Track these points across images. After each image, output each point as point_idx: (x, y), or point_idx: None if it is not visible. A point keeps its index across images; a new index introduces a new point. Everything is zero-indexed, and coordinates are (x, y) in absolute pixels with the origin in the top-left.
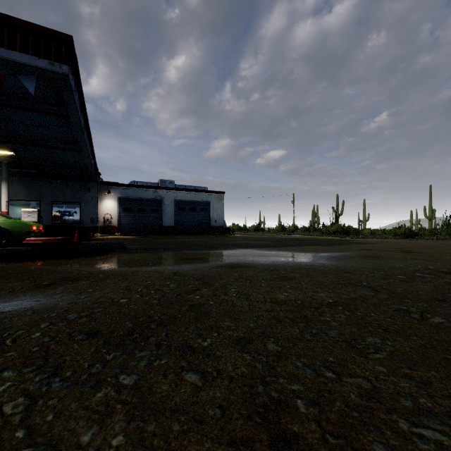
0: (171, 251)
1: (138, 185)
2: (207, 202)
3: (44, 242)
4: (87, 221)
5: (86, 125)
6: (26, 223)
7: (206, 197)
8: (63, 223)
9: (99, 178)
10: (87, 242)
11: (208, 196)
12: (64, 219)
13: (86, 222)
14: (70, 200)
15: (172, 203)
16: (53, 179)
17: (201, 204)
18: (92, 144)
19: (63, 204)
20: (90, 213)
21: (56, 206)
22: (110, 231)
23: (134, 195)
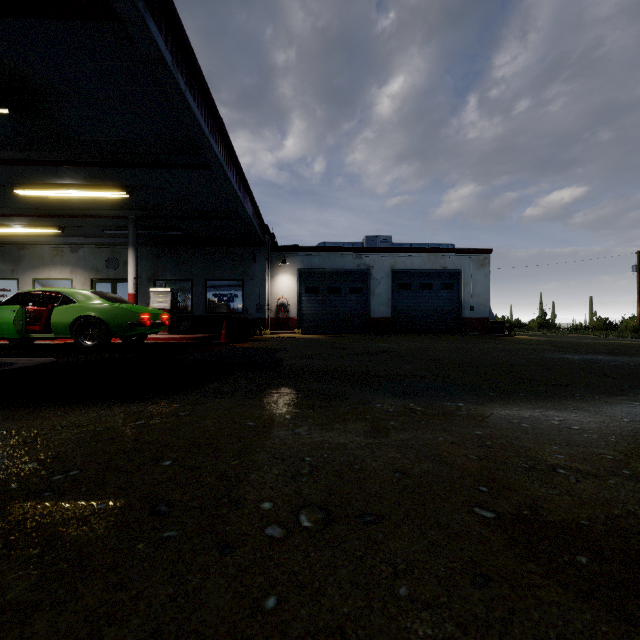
0: (392, 396)
1: (329, 248)
2: (454, 272)
3: (176, 342)
4: (251, 310)
5: (197, 84)
6: (130, 309)
7: (453, 262)
8: (219, 313)
9: (269, 240)
10: (230, 345)
11: (457, 259)
12: (221, 307)
13: (250, 311)
14: (229, 277)
15: (386, 276)
16: (207, 245)
17: (441, 276)
18: (234, 155)
19: (220, 284)
20: (256, 297)
21: (212, 287)
22: (286, 326)
23: (323, 265)
